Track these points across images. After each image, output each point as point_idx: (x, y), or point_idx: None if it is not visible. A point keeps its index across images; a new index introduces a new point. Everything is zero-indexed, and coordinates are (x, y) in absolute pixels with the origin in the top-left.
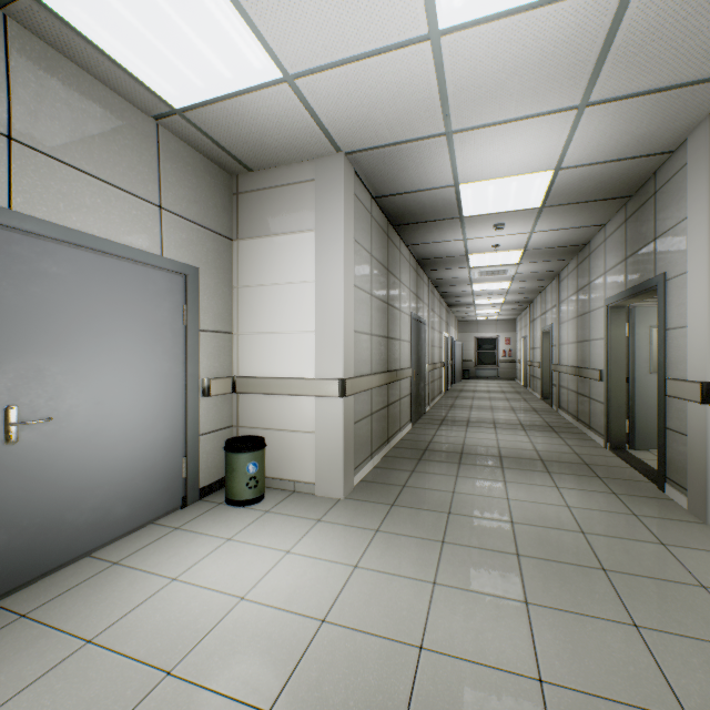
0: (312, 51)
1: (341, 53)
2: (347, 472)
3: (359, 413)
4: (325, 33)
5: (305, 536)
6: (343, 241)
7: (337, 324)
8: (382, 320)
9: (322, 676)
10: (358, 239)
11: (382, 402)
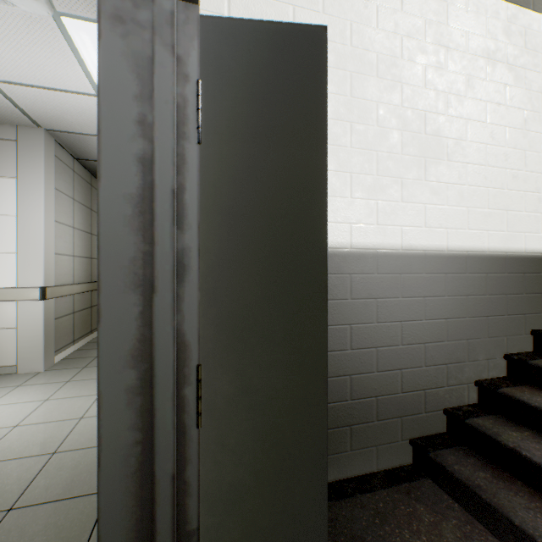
0: (10, 74)
1: (34, 82)
2: (48, 352)
3: (62, 311)
4: (20, 70)
5: (5, 395)
6: (44, 190)
7: (39, 248)
8: (85, 245)
9: (12, 444)
10: (60, 188)
11: (85, 304)
